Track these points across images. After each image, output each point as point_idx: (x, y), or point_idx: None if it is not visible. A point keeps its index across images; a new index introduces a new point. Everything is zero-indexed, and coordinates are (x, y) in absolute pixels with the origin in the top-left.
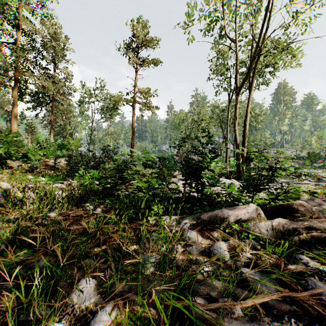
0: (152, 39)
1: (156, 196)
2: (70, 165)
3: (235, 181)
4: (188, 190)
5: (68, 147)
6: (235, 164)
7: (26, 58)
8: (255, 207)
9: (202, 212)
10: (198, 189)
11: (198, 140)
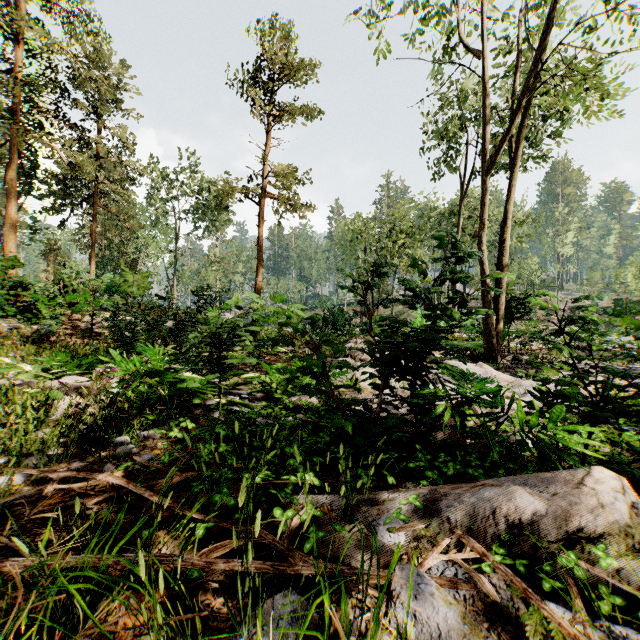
0: (298, 63)
1: (305, 410)
2: (114, 330)
3: (488, 367)
4: (389, 404)
5: (124, 289)
6: (473, 324)
7: (35, 103)
8: (618, 482)
9: (437, 478)
10: (418, 403)
11: (418, 270)
